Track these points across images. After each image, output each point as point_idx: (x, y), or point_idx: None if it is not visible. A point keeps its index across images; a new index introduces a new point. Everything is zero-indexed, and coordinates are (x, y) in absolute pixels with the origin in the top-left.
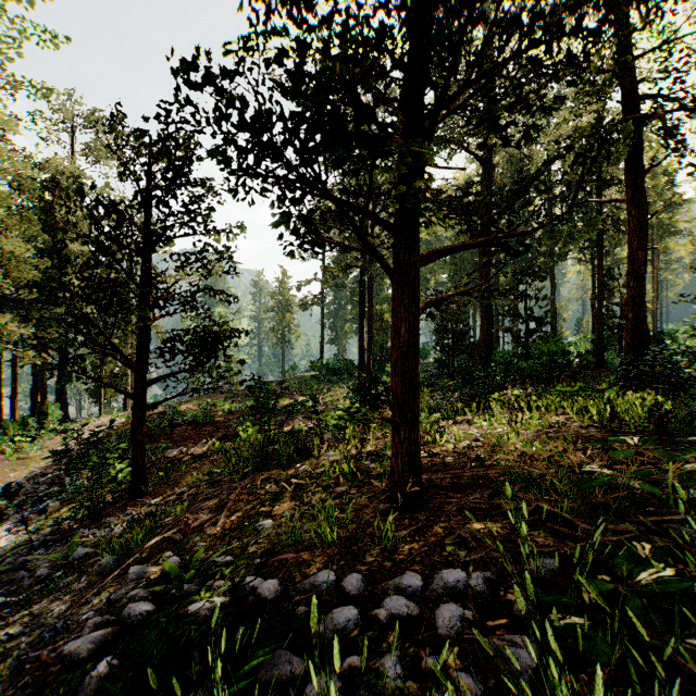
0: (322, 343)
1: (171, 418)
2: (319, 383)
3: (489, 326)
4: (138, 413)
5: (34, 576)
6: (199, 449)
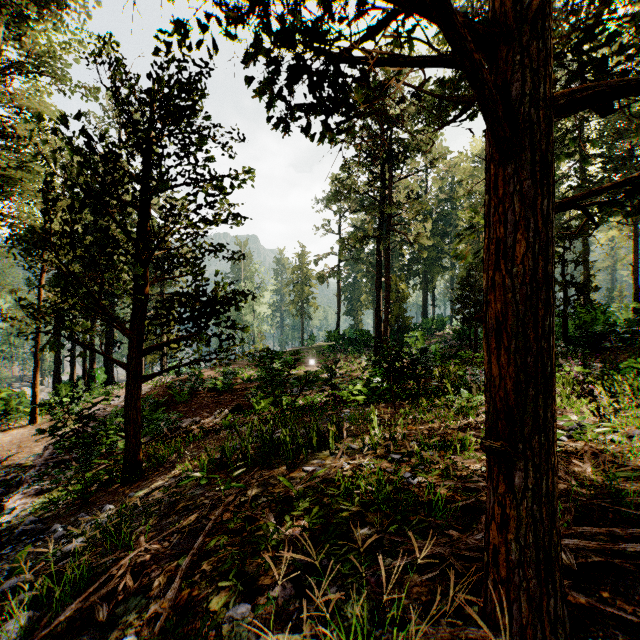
0: (338, 314)
1: (191, 385)
2: (335, 352)
3: None
4: (131, 386)
5: None
6: (212, 420)
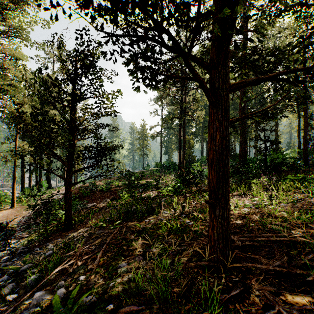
0: (161, 154)
1: (91, 188)
2: (159, 173)
3: (245, 145)
4: (67, 188)
5: None
6: (102, 204)
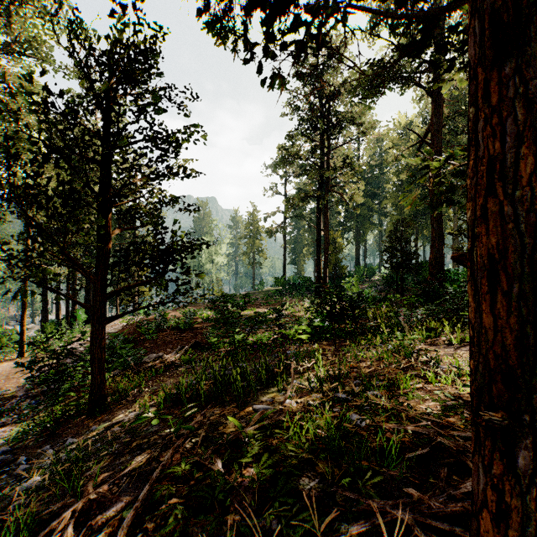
0: (284, 263)
1: (157, 324)
2: (282, 296)
3: (441, 245)
4: (96, 327)
5: None
6: (174, 355)
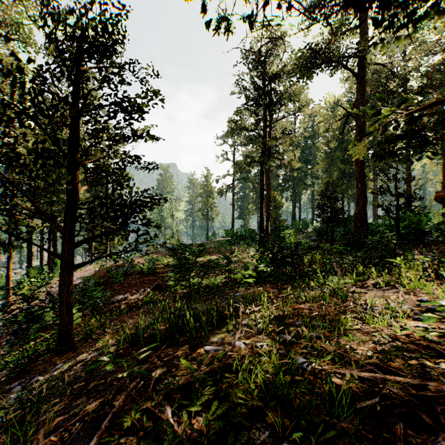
0: (233, 217)
1: (124, 269)
2: (231, 245)
3: (364, 202)
4: (64, 273)
5: None
6: (138, 297)
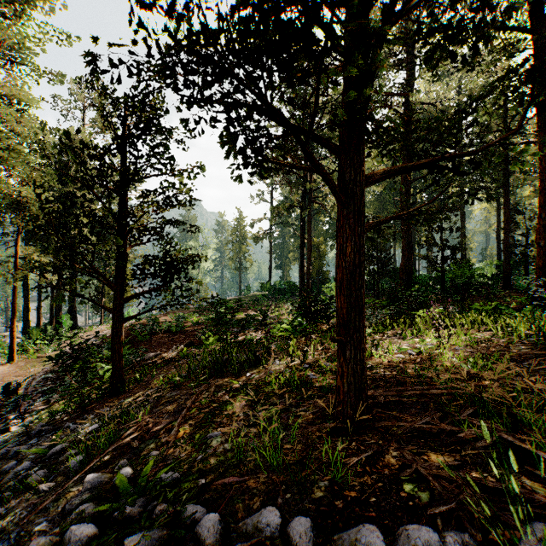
0: (270, 268)
1: (150, 327)
2: (268, 300)
3: (410, 254)
4: (117, 325)
5: (16, 470)
6: (170, 354)
